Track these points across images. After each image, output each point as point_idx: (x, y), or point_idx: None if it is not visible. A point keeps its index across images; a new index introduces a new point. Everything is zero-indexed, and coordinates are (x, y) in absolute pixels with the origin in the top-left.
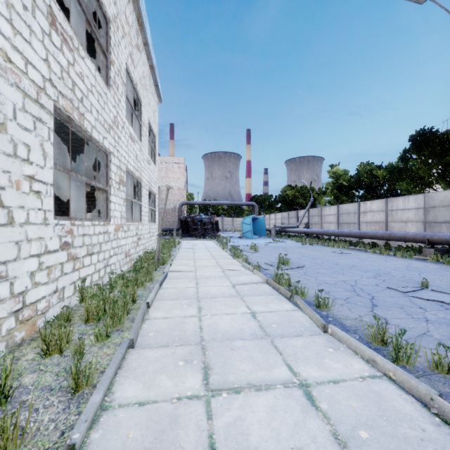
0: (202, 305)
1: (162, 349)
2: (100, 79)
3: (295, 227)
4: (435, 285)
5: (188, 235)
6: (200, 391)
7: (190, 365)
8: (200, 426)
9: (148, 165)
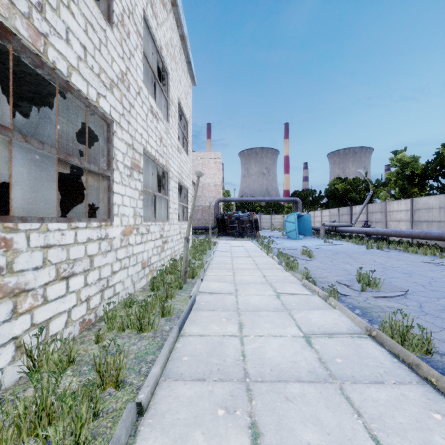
0: (258, 416)
1: None
2: (91, 2)
3: (349, 226)
4: None
5: (224, 234)
6: None
7: None
8: None
9: (177, 153)
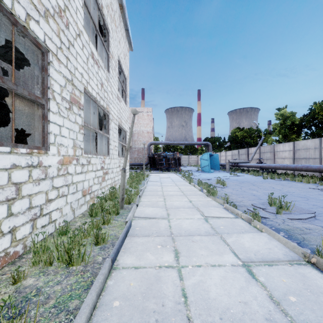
0: None
1: None
2: None
3: (247, 162)
4: None
5: (154, 169)
6: None
7: None
8: None
9: (117, 101)
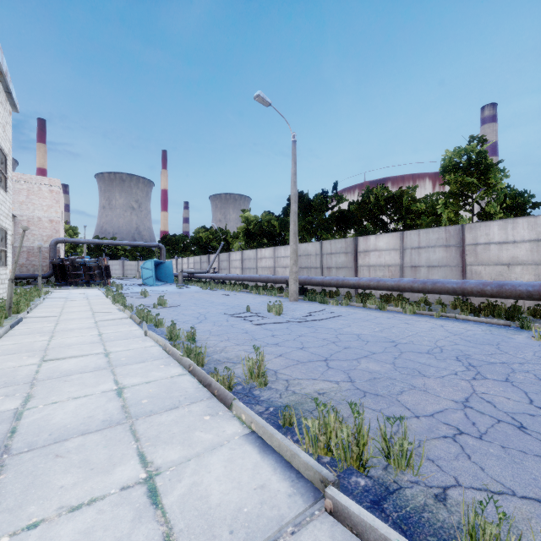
0: (55, 335)
1: (9, 355)
2: None
3: (205, 272)
4: (258, 310)
5: (65, 284)
6: (37, 362)
7: (32, 357)
8: (32, 369)
9: None
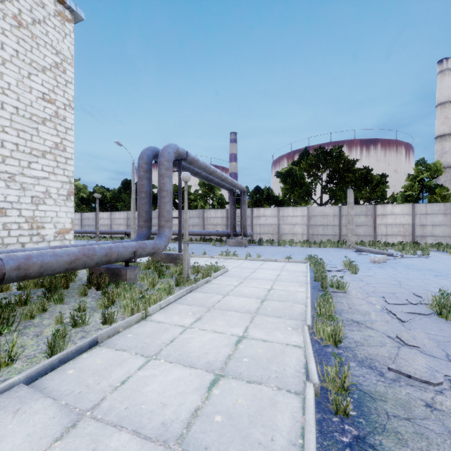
0: None
1: None
2: None
3: None
4: None
5: None
6: None
7: None
8: None
9: None
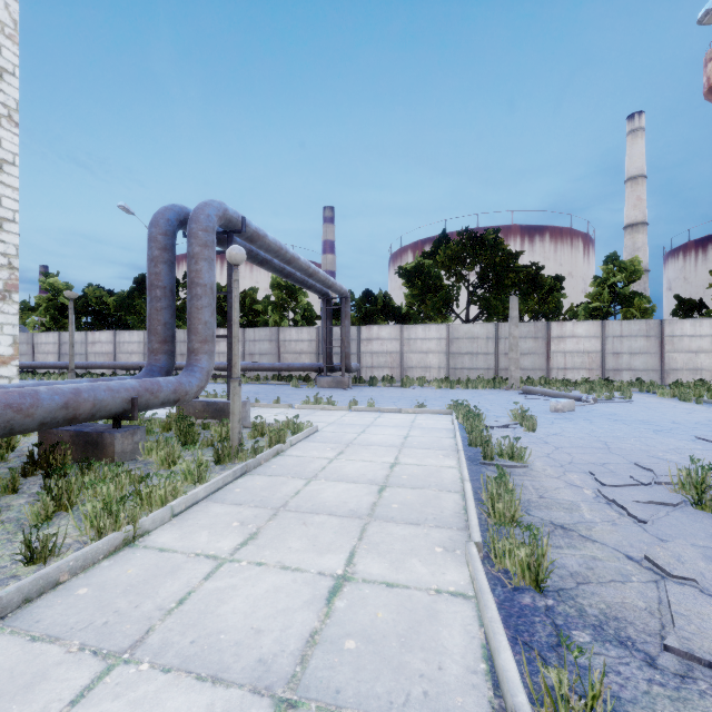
0: None
1: None
2: None
3: None
4: None
5: None
6: None
7: None
8: None
9: None
